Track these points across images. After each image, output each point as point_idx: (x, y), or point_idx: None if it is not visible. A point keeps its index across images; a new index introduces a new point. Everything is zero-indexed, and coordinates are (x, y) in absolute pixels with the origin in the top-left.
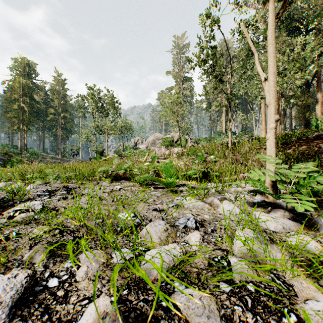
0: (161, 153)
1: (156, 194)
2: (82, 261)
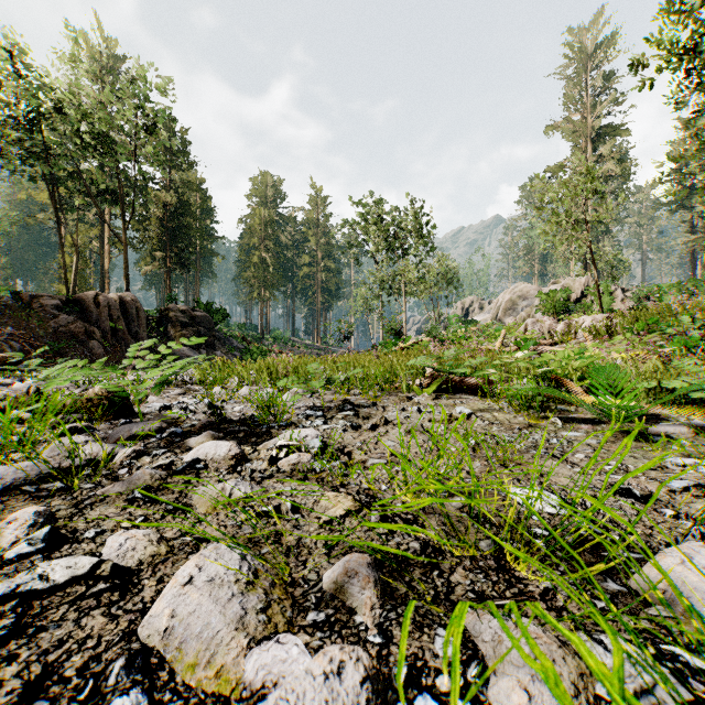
0: (542, 331)
1: (580, 437)
2: (483, 648)
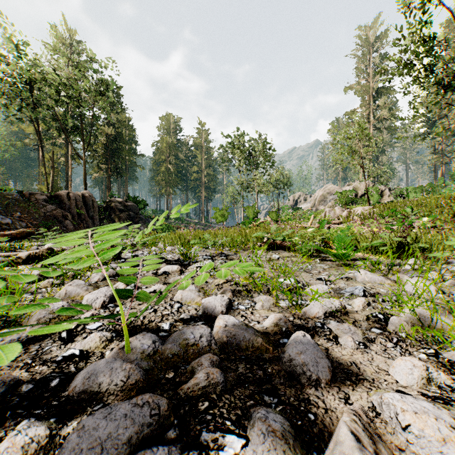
0: (335, 215)
1: (322, 266)
2: (256, 301)
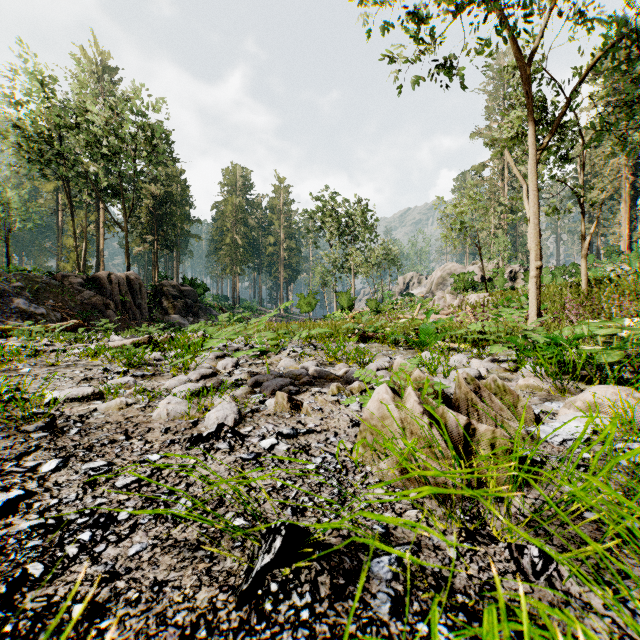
0: (445, 304)
1: (402, 352)
2: (336, 367)
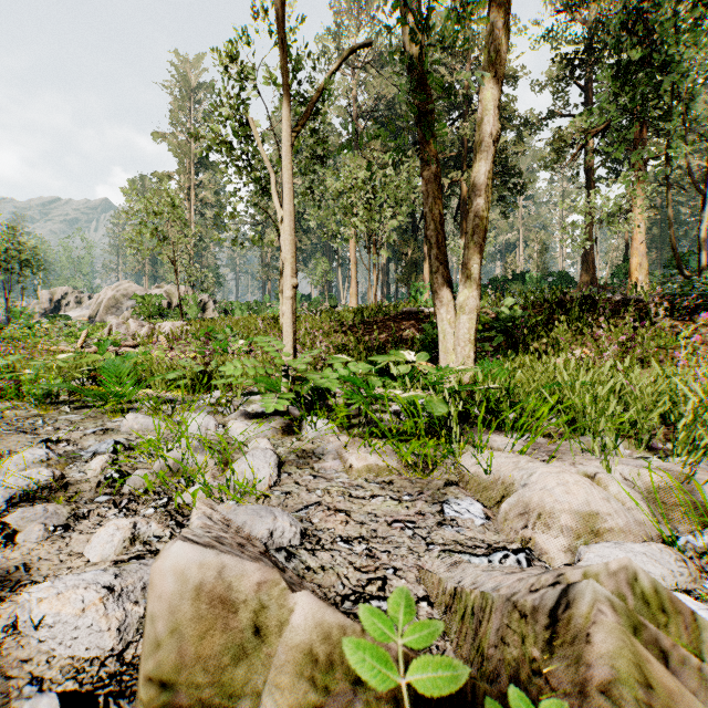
0: (128, 333)
1: (71, 417)
2: None
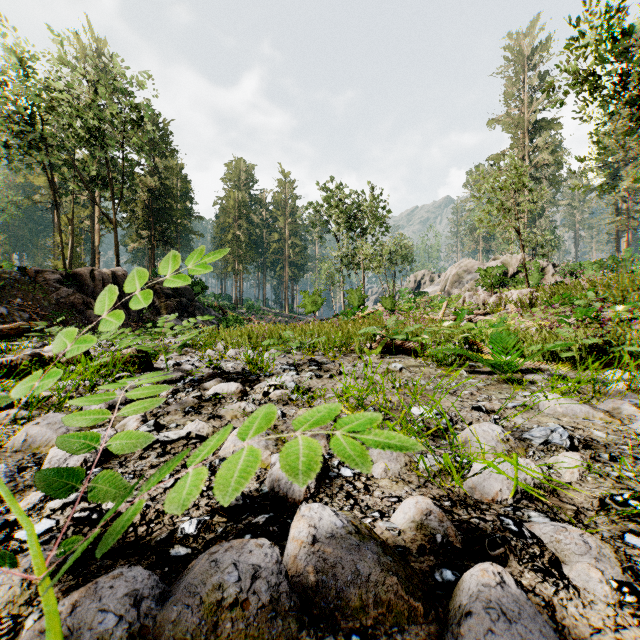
0: (478, 302)
1: (473, 382)
2: (373, 458)
